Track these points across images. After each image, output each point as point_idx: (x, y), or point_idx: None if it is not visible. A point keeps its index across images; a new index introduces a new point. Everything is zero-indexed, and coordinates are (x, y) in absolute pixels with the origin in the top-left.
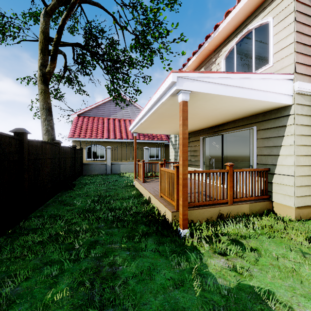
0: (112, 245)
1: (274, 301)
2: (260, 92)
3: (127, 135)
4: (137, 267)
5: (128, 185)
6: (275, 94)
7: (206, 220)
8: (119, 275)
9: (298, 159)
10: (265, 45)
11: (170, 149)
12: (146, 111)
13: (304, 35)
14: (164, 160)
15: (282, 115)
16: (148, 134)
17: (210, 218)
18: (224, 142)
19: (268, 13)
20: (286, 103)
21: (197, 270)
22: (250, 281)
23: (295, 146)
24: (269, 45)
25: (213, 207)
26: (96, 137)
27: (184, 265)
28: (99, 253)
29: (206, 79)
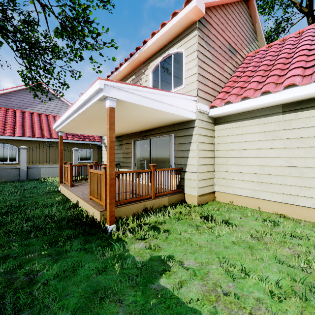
0: (30, 255)
1: (173, 261)
2: (174, 107)
3: (51, 134)
4: (60, 268)
5: (51, 191)
6: (185, 110)
7: (133, 215)
8: (38, 280)
9: (199, 160)
10: (180, 69)
11: (103, 151)
12: (73, 110)
13: (203, 70)
14: (96, 162)
15: (190, 126)
16: (78, 134)
17: (136, 212)
18: (151, 146)
19: (182, 45)
20: (192, 118)
21: (120, 256)
22: (160, 253)
23: (197, 151)
24: (183, 71)
25: (139, 202)
26: (3, 134)
27: (109, 254)
28: (11, 267)
29: (131, 91)
